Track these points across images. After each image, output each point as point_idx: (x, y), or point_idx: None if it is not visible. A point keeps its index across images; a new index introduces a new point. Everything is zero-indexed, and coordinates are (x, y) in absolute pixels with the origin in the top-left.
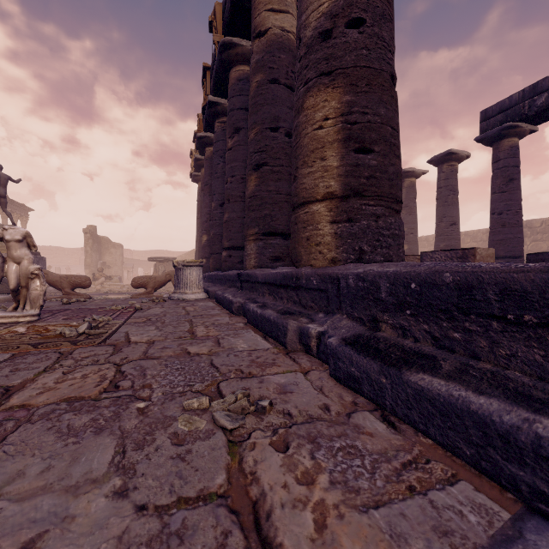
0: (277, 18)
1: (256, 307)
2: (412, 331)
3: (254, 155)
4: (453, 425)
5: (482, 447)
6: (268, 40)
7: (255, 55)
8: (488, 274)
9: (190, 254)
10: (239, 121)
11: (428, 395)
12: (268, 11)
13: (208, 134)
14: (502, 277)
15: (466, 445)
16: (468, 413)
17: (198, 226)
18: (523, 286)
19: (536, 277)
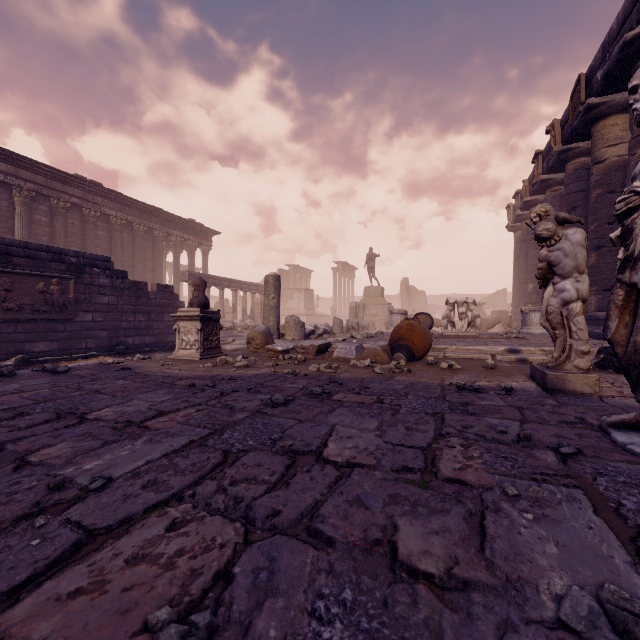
0: (613, 150)
1: (599, 330)
2: None
3: (593, 241)
4: None
5: None
6: (606, 167)
7: (594, 176)
8: None
9: (492, 297)
10: (576, 201)
11: None
12: (606, 147)
13: (534, 197)
14: None
15: None
16: None
17: (515, 272)
18: None
19: None
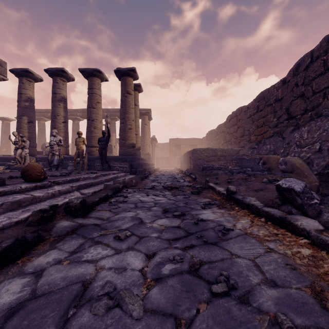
0: None
1: None
2: (0, 161)
3: None
4: (2, 164)
5: (3, 164)
6: None
7: None
8: (5, 157)
9: None
10: None
11: (1, 163)
12: None
13: None
14: (6, 157)
15: (3, 165)
16: (3, 163)
17: None
18: (7, 157)
19: (7, 157)
